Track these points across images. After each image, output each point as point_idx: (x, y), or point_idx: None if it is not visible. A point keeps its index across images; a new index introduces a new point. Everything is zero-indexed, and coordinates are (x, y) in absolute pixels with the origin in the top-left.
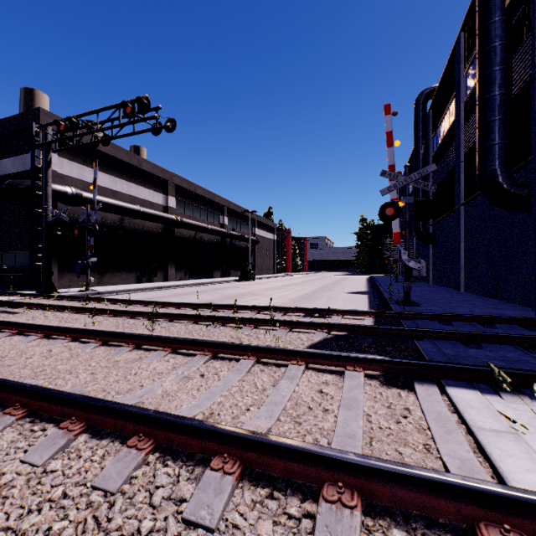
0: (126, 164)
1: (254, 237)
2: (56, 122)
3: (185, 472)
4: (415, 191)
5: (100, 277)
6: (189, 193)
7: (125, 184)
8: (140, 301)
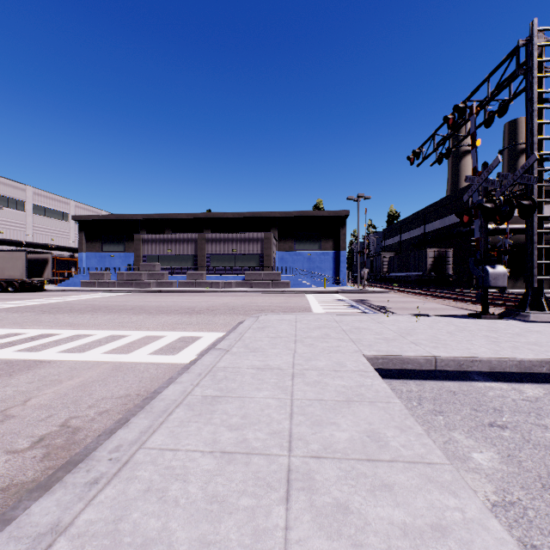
0: None
1: None
2: None
3: None
4: None
5: (513, 282)
6: None
7: None
8: None
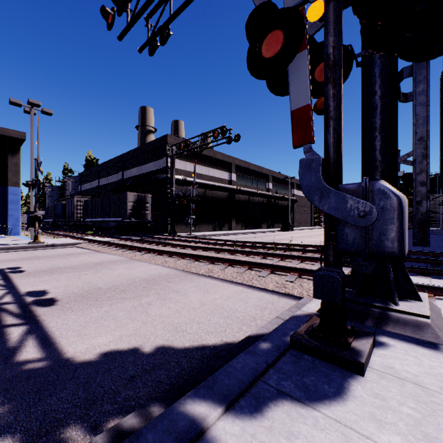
0: (207, 157)
1: (293, 197)
2: (179, 144)
3: (257, 272)
4: (441, 153)
5: (194, 227)
6: (244, 169)
7: (206, 169)
8: (222, 240)
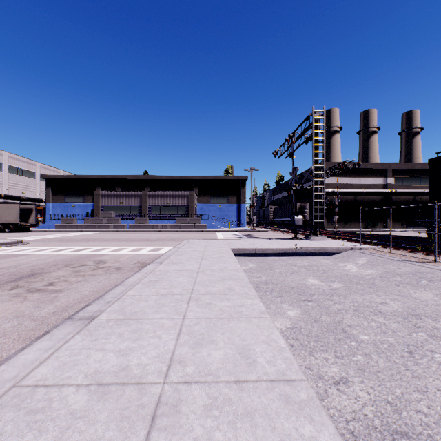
0: (357, 169)
1: None
2: None
3: None
4: None
5: (344, 225)
6: (407, 171)
7: (357, 179)
8: (343, 232)
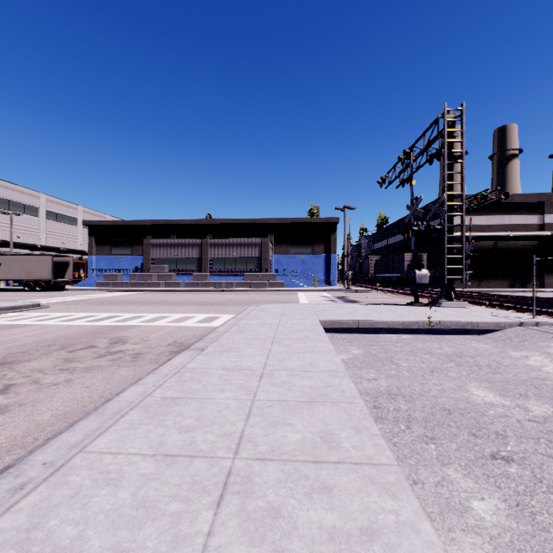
0: (498, 204)
1: None
2: None
3: None
4: None
5: (478, 283)
6: None
7: (498, 218)
8: (481, 293)
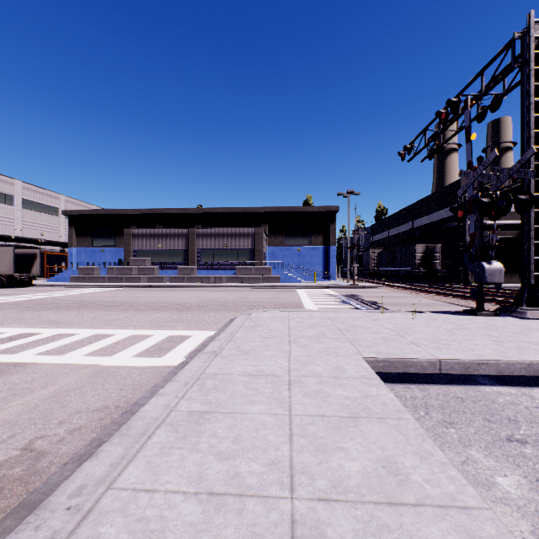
0: None
1: None
2: None
3: None
4: None
5: None
6: None
7: None
8: None
